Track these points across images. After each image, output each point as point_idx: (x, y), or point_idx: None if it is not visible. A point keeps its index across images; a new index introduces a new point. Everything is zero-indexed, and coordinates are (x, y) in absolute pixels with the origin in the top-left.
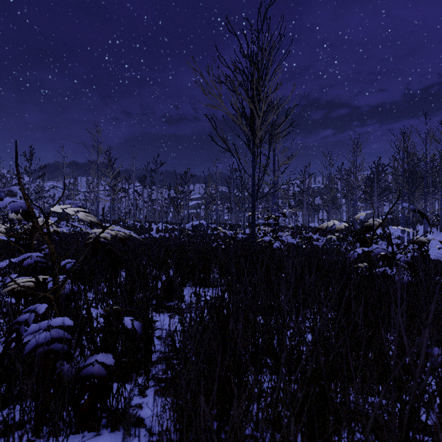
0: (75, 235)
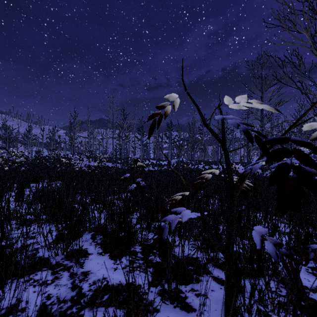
0: (103, 168)
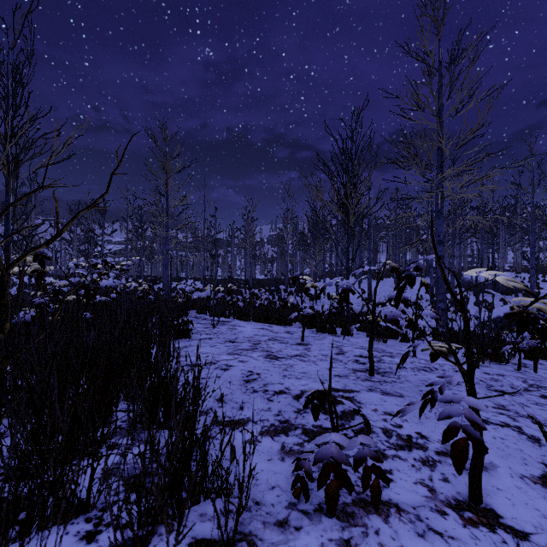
0: None
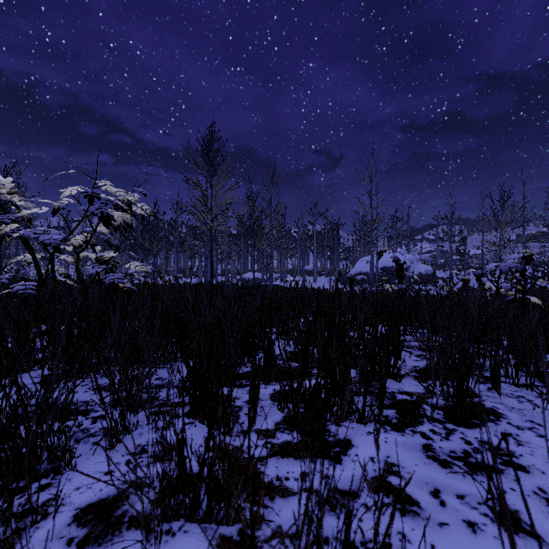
0: None
